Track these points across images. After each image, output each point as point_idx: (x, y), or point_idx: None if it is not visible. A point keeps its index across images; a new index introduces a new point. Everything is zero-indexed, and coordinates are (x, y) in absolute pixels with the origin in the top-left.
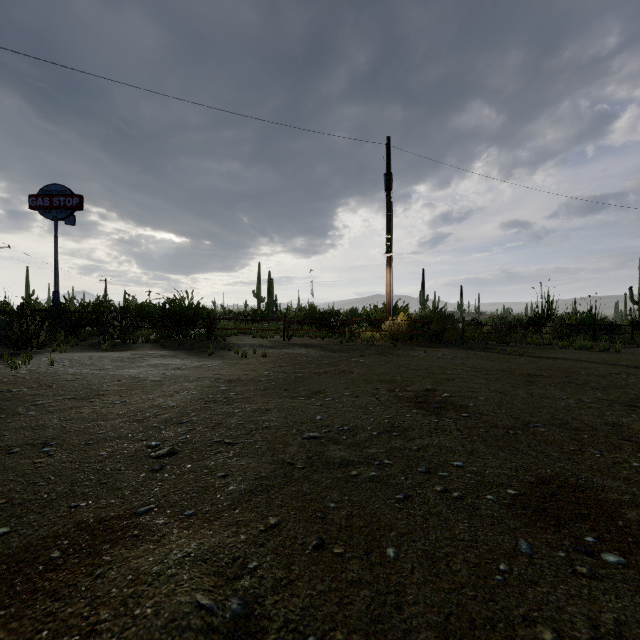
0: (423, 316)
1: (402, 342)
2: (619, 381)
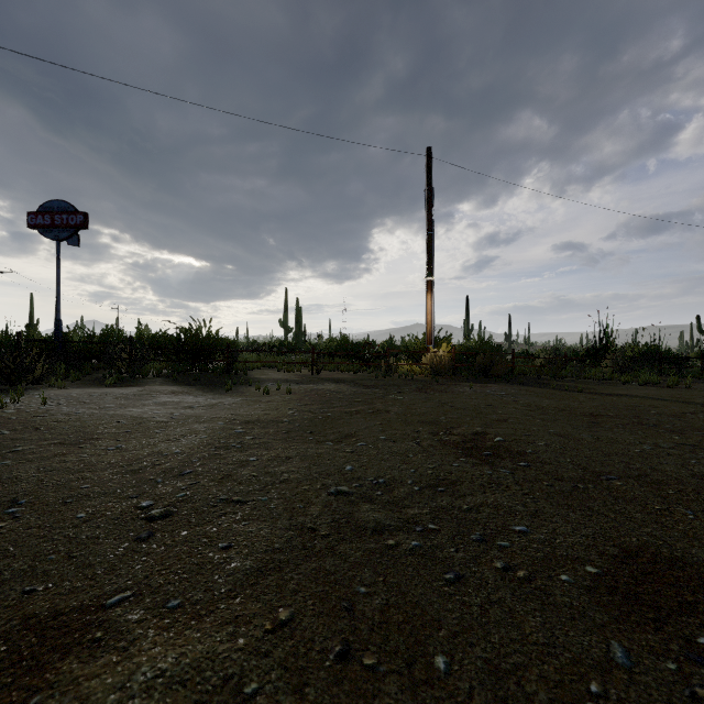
0: (468, 347)
1: (445, 377)
2: (696, 422)
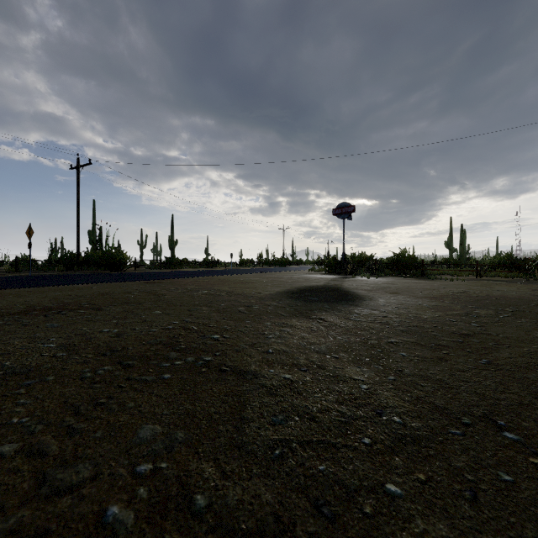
0: None
1: None
2: None
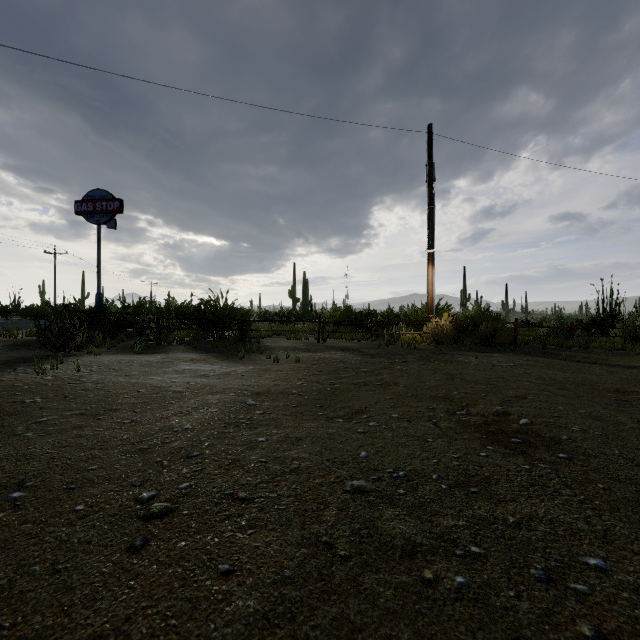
0: (467, 316)
1: (446, 345)
2: None
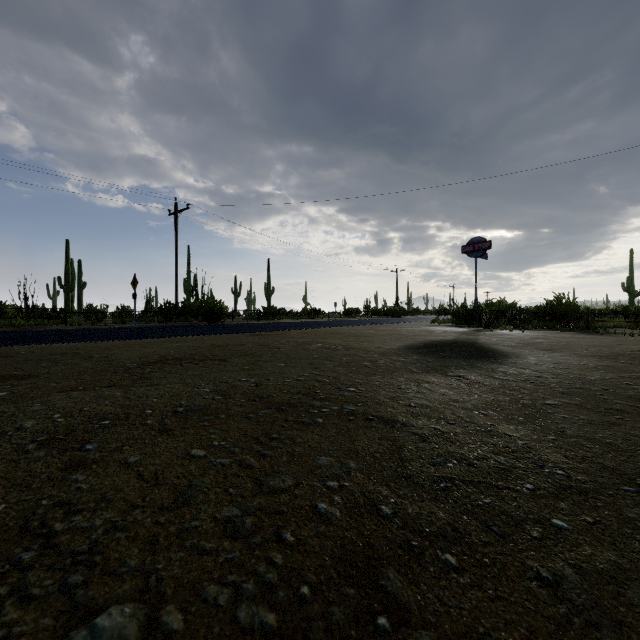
0: None
1: None
2: None
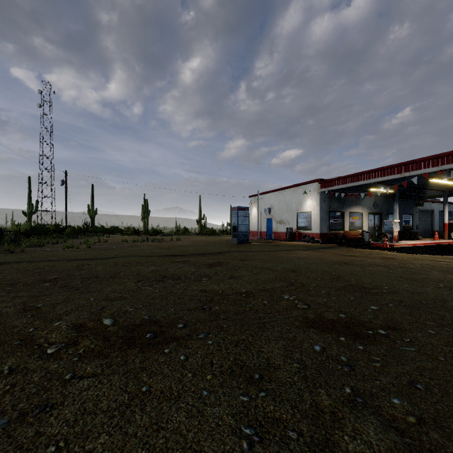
0: None
1: None
2: (97, 270)
